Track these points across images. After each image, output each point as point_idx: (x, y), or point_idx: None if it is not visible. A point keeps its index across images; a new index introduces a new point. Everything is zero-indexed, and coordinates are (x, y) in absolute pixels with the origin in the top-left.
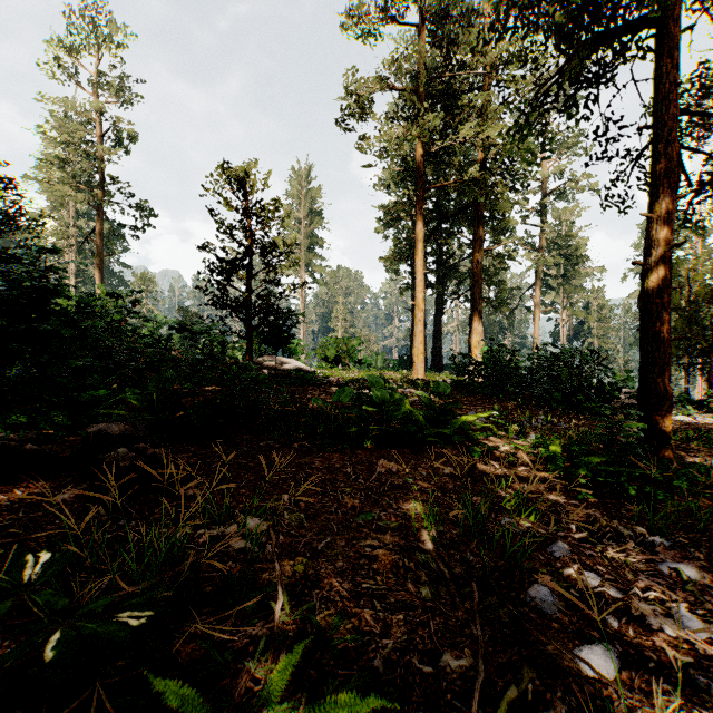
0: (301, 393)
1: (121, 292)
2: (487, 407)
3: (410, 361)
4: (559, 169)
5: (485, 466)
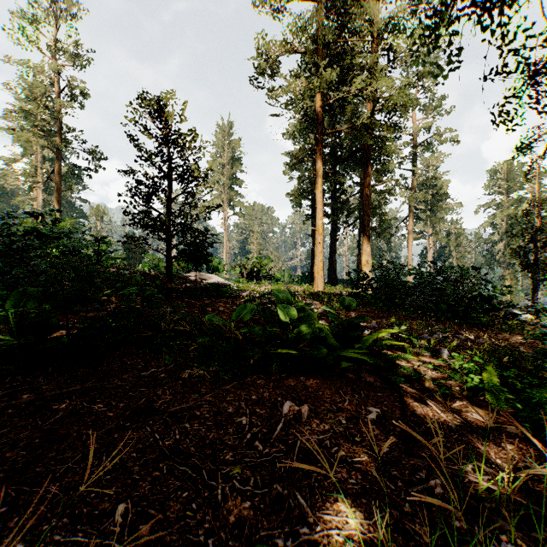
0: (214, 306)
1: (44, 211)
2: (383, 317)
3: (311, 277)
4: (429, 125)
5: (413, 400)
